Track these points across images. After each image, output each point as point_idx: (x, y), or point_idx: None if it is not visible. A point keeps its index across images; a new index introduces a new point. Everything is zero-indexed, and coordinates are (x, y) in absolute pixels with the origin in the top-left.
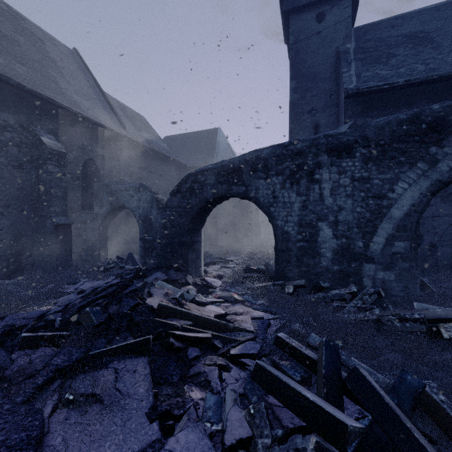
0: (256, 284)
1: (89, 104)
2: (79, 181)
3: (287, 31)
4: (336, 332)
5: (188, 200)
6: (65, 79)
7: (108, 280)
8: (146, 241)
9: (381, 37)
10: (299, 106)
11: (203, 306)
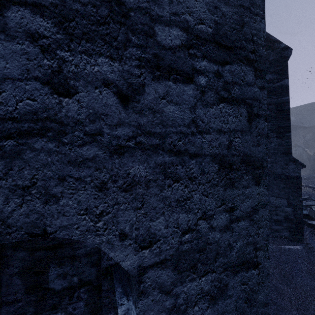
0: None
1: None
2: None
3: None
4: None
5: None
6: None
7: None
8: None
9: None
10: None
11: None
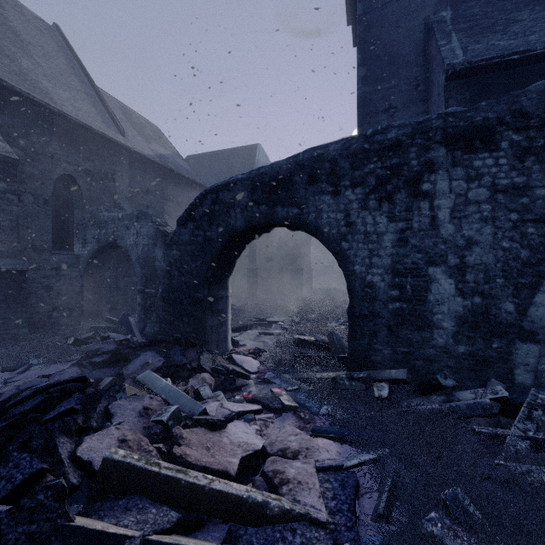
0: (316, 372)
1: (68, 95)
2: (48, 207)
3: (352, 1)
4: (535, 540)
5: (206, 231)
6: (31, 58)
7: (67, 364)
8: (147, 295)
9: (490, 1)
10: (370, 102)
11: (220, 428)
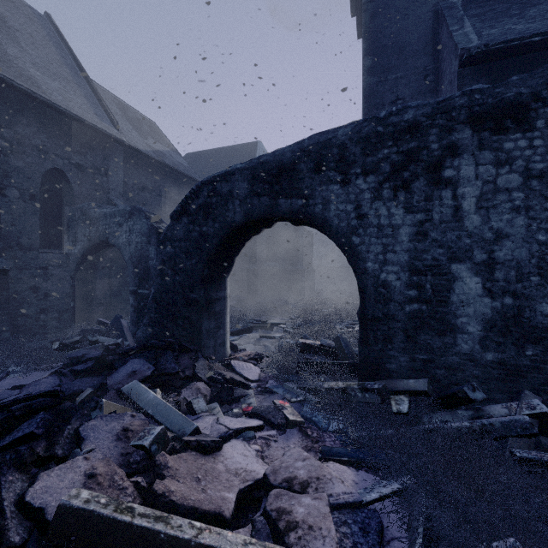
0: (324, 381)
1: (58, 85)
2: (35, 202)
3: None
4: None
5: (202, 226)
6: (18, 45)
7: (47, 372)
8: (140, 296)
9: None
10: (377, 94)
11: (214, 451)
